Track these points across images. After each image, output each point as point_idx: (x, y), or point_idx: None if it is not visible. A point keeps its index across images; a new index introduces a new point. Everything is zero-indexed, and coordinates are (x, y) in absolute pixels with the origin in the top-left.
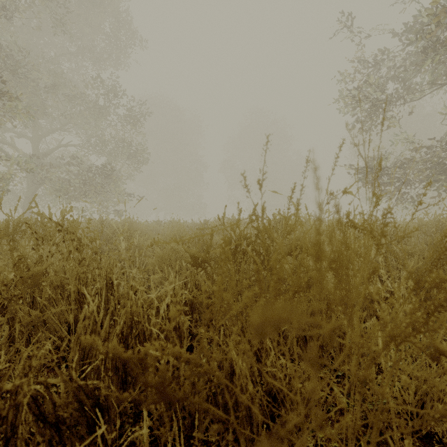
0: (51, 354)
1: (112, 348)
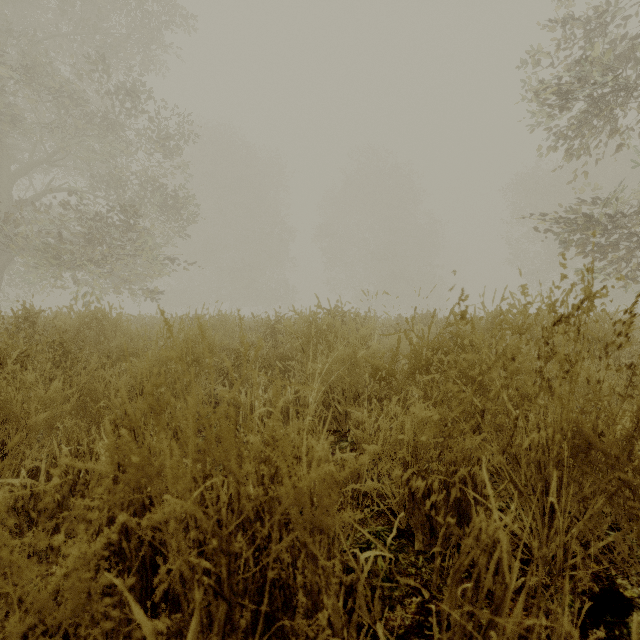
0: None
1: None
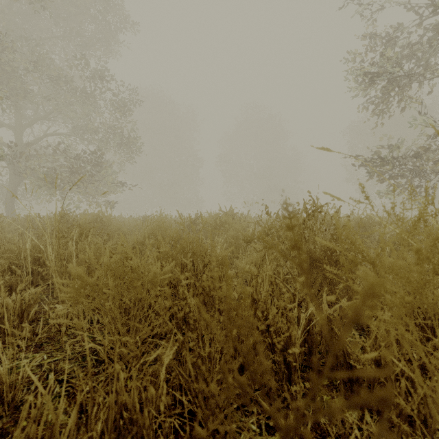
0: None
1: None
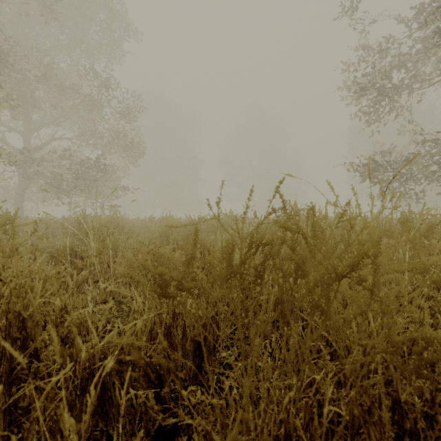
0: None
1: None
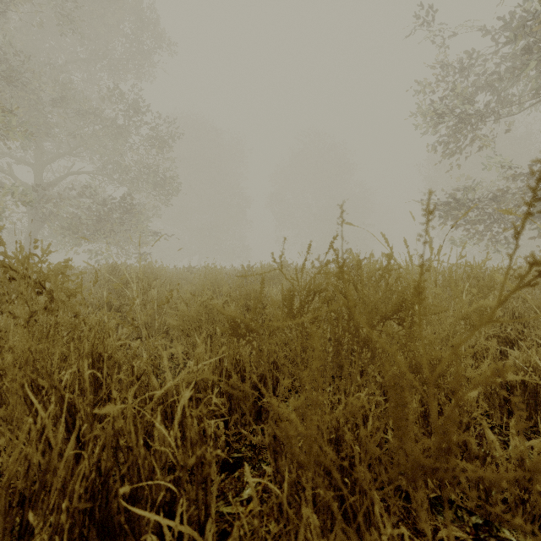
0: (3, 477)
1: (72, 506)
